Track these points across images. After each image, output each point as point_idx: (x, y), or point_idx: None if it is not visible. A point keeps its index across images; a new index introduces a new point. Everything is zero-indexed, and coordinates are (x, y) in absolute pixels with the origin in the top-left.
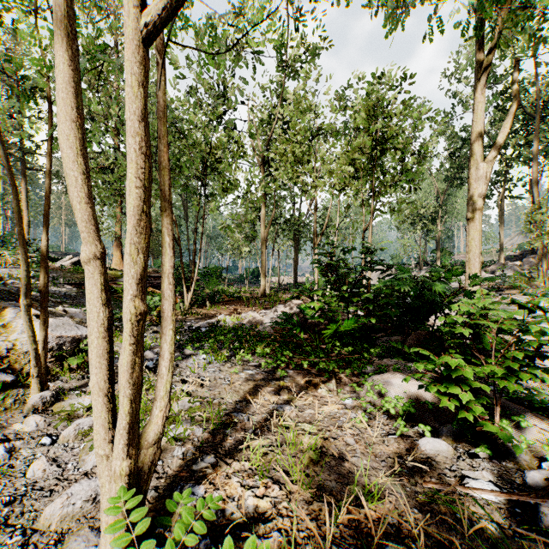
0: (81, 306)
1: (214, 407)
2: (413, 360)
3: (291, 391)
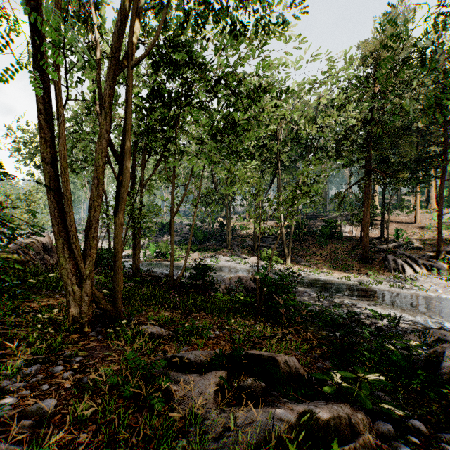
0: None
1: None
2: None
3: None
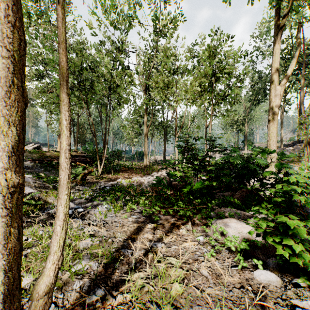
0: (35, 173)
1: (109, 245)
2: (240, 208)
3: (162, 231)
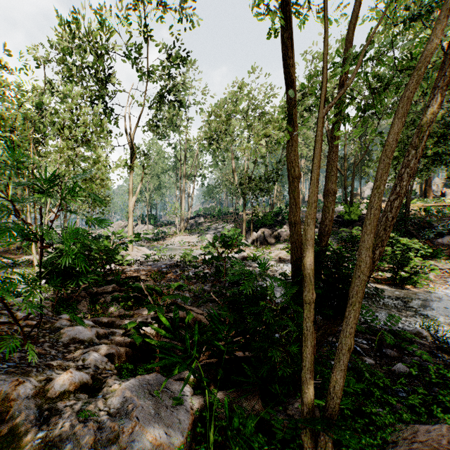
0: None
1: None
2: None
3: None
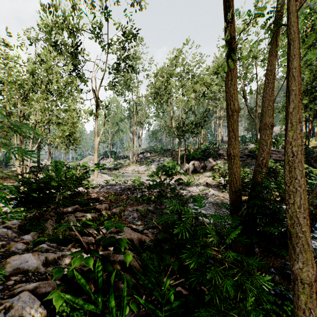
0: None
1: None
2: None
3: None
